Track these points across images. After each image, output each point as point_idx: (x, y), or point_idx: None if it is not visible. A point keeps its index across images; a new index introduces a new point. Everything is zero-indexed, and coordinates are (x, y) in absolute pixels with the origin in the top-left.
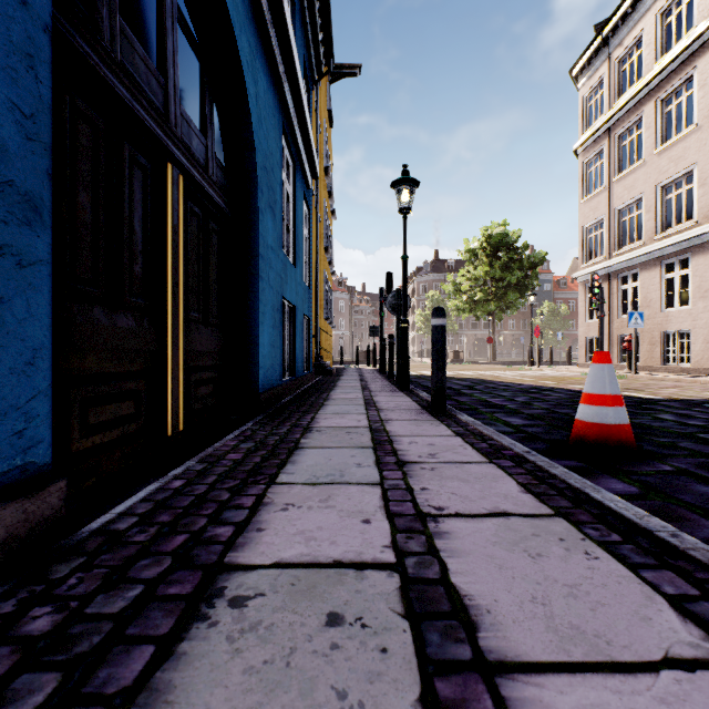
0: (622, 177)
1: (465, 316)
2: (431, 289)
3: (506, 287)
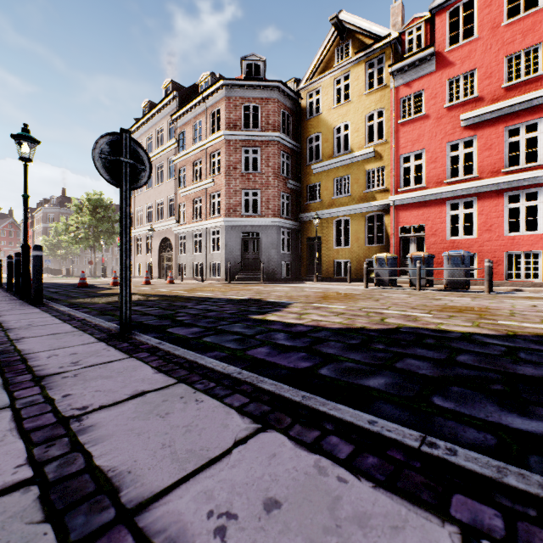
0: (138, 196)
1: (77, 246)
2: (58, 219)
3: (102, 231)
